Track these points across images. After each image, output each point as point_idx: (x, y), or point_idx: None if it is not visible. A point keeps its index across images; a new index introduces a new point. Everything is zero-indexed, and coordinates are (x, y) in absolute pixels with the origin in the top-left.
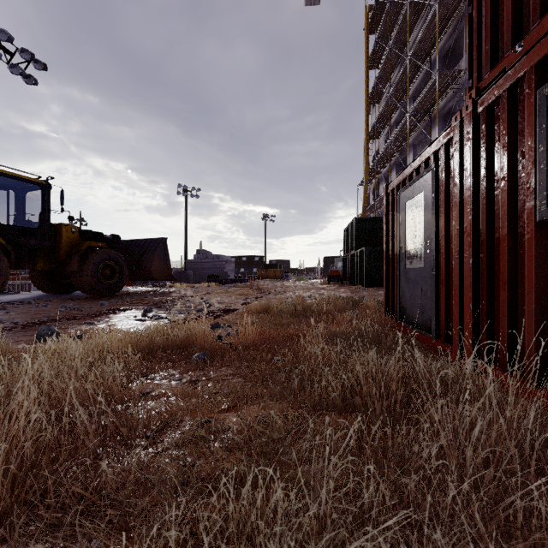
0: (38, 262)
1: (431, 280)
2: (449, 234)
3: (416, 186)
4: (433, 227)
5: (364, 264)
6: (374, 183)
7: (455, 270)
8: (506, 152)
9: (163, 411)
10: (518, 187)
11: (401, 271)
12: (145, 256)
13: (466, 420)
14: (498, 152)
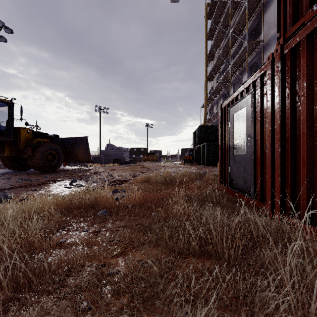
0: (5, 151)
1: (251, 162)
2: (263, 133)
3: (240, 103)
4: (252, 129)
5: (205, 152)
6: (210, 106)
7: (268, 155)
8: (305, 78)
9: (71, 258)
10: (314, 100)
11: (230, 157)
12: (74, 147)
13: (286, 261)
14: (299, 78)
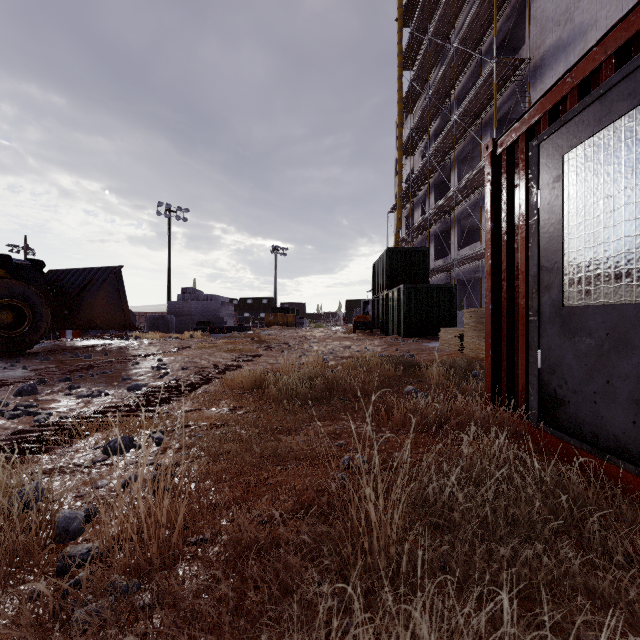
0: None
1: None
2: None
3: (618, 94)
4: None
5: (402, 306)
6: (408, 210)
7: None
8: None
9: None
10: None
11: (544, 314)
12: (86, 293)
13: None
14: None
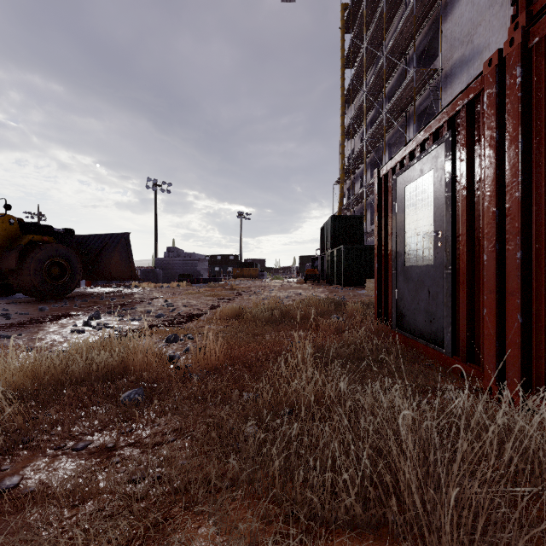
0: None
1: (445, 280)
2: (472, 220)
3: (421, 165)
4: (448, 213)
5: (342, 262)
6: (349, 183)
7: (490, 267)
8: None
9: None
10: None
11: (398, 270)
12: (104, 253)
13: None
14: None
